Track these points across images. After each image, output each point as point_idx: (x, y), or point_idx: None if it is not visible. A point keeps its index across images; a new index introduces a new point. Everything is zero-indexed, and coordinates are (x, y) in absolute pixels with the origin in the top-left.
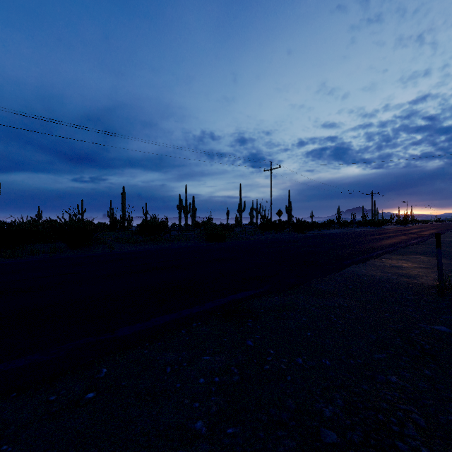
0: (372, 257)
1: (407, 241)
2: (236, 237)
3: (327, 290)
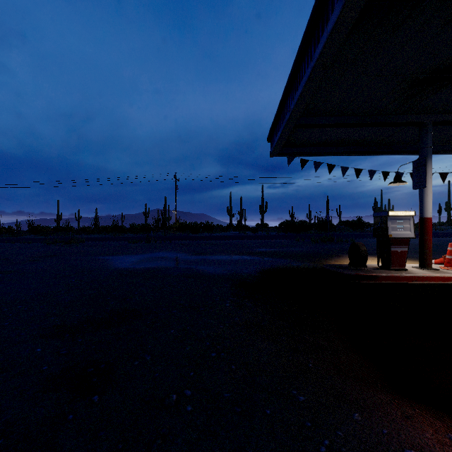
0: None
1: None
2: None
3: None
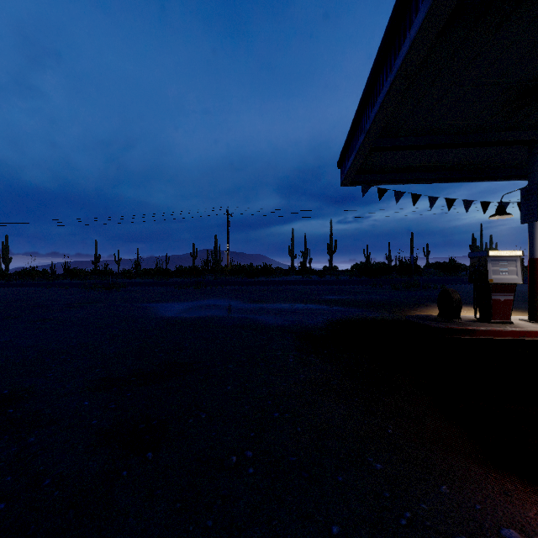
0: None
1: None
2: None
3: None
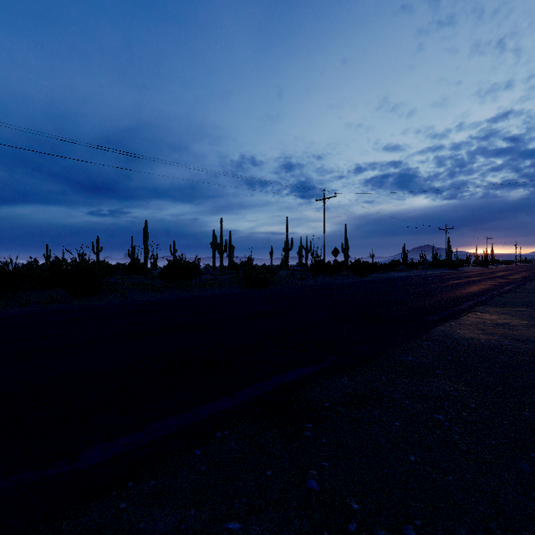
0: (464, 310)
1: (498, 287)
2: (283, 282)
3: (418, 365)
